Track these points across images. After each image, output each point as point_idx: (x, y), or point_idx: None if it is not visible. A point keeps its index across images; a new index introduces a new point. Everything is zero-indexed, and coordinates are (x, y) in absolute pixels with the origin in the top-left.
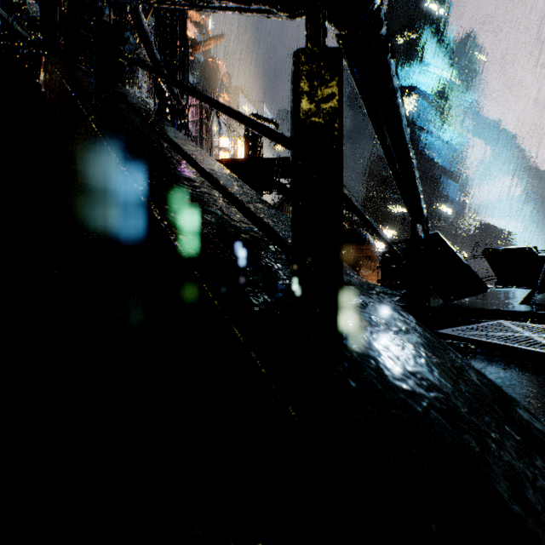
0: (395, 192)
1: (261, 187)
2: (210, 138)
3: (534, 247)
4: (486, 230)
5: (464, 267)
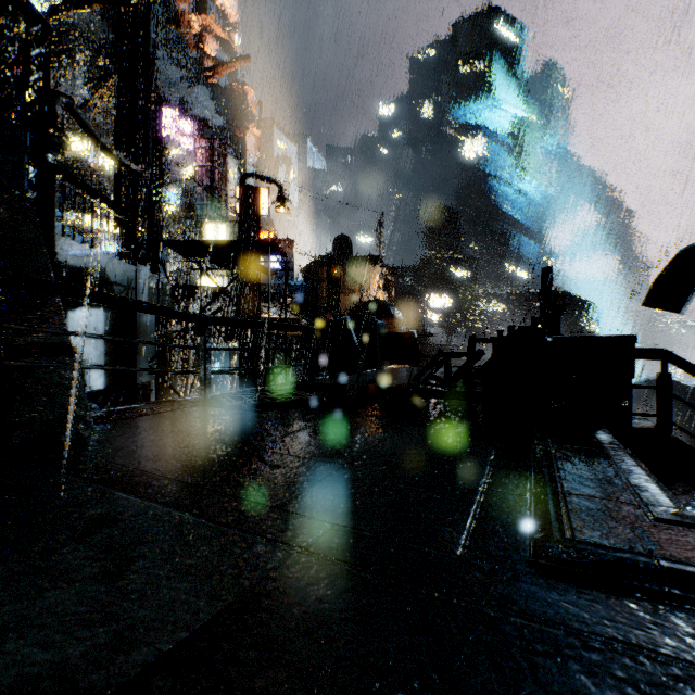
0: (459, 252)
1: (231, 263)
2: (225, 187)
3: (512, 326)
4: (562, 298)
5: (355, 349)
